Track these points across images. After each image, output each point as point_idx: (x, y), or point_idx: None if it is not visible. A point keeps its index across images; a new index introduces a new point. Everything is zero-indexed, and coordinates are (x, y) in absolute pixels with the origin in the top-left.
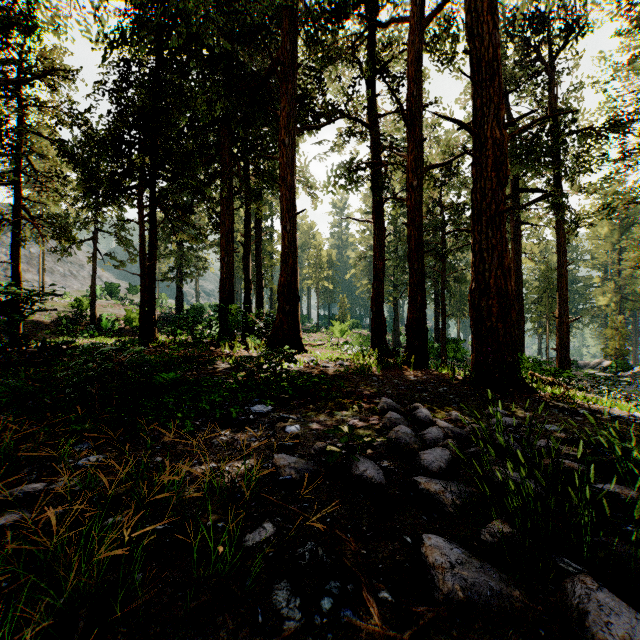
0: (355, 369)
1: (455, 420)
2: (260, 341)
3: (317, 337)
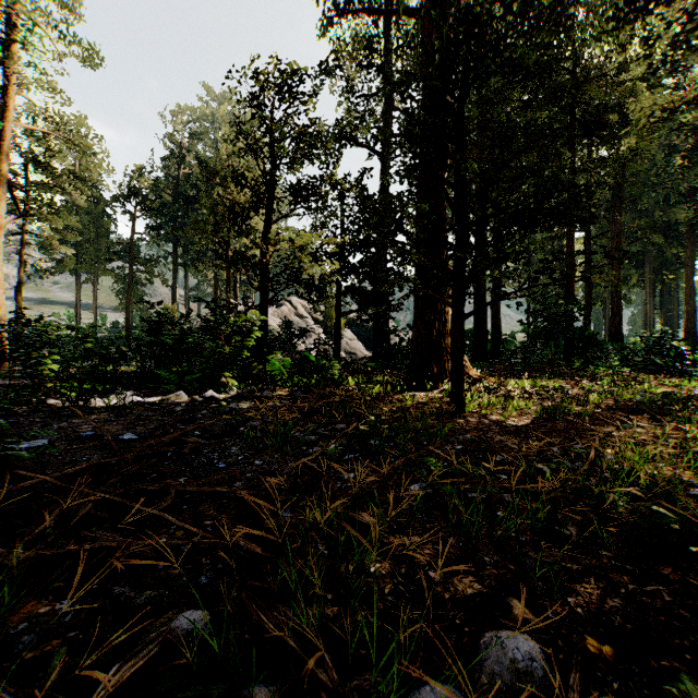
0: None
1: None
2: None
3: None
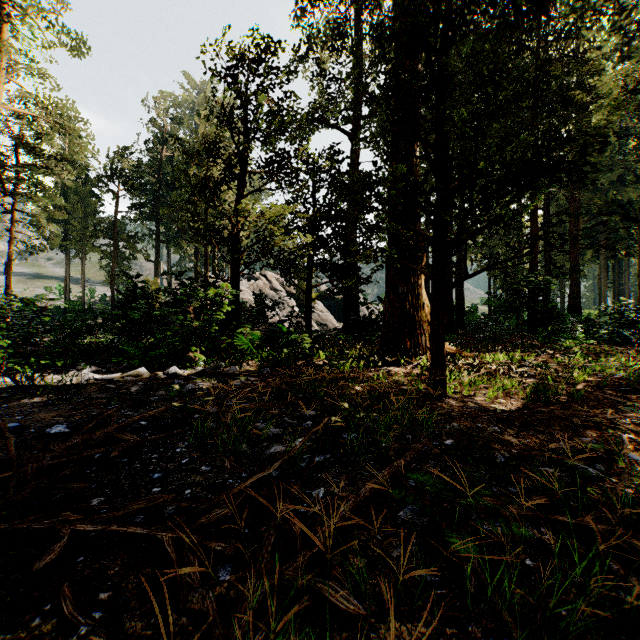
0: None
1: None
2: None
3: None
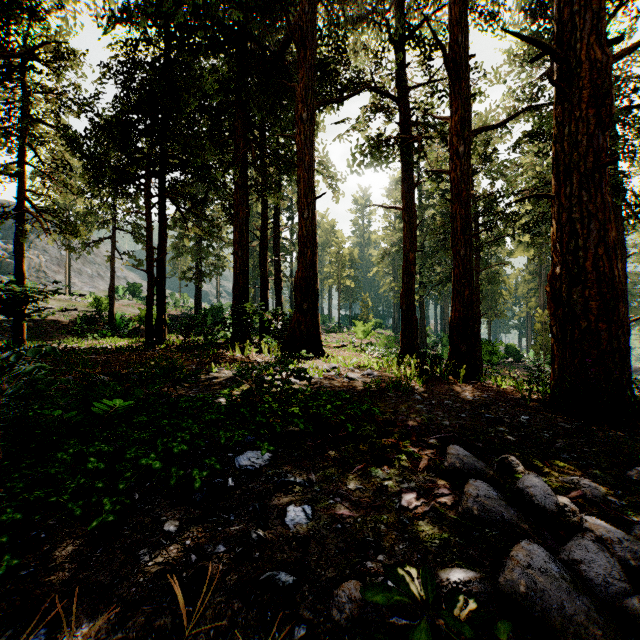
0: (391, 384)
1: (593, 498)
2: (276, 343)
3: (338, 338)
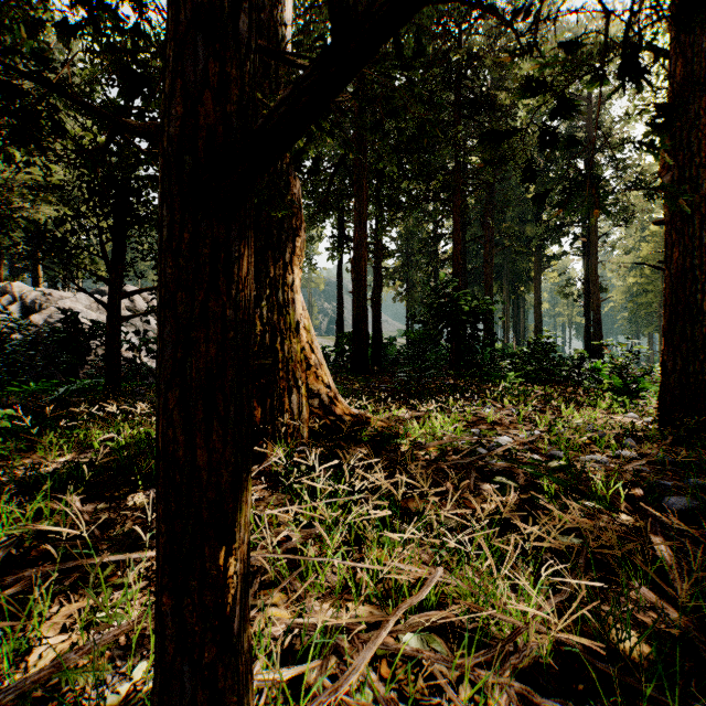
0: None
1: None
2: None
3: None
